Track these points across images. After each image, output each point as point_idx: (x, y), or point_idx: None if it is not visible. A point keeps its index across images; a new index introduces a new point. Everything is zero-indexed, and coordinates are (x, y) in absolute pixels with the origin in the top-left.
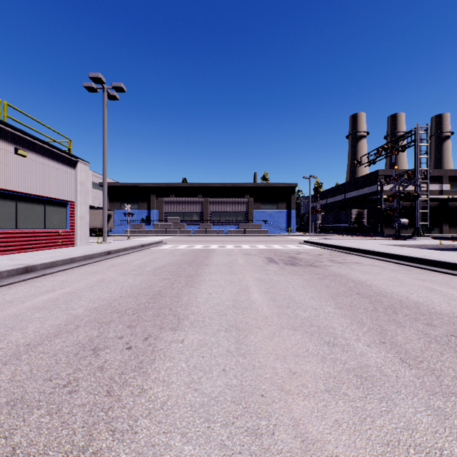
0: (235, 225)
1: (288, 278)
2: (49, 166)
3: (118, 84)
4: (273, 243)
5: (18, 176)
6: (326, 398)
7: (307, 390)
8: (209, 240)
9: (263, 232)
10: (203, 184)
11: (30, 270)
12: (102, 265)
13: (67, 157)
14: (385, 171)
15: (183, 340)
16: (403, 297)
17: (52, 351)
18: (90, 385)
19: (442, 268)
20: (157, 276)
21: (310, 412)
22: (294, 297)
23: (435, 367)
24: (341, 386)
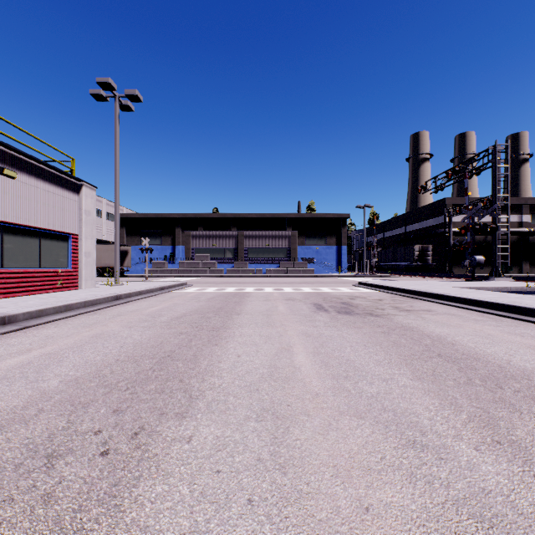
0: (275, 263)
1: (342, 333)
2: (45, 190)
3: (132, 91)
4: (321, 285)
5: (5, 201)
6: None
7: None
8: (244, 281)
9: (309, 272)
10: (238, 215)
11: (8, 321)
12: (106, 313)
13: (68, 180)
14: (454, 199)
15: (192, 437)
16: (503, 361)
17: None
18: None
19: None
20: (172, 329)
21: None
22: (353, 361)
23: None
24: None
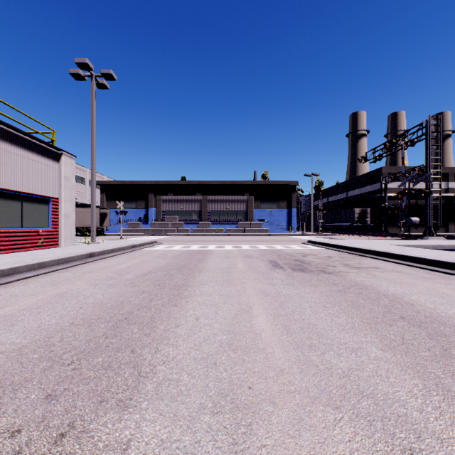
0: (234, 224)
1: (300, 291)
2: (27, 158)
3: (107, 71)
4: (275, 243)
5: None
6: None
7: None
8: (207, 239)
9: (264, 231)
10: (202, 182)
11: None
12: (77, 271)
13: (49, 149)
14: (389, 168)
15: (130, 441)
16: None
17: None
18: None
19: None
20: (135, 288)
21: None
22: (316, 325)
23: None
24: None
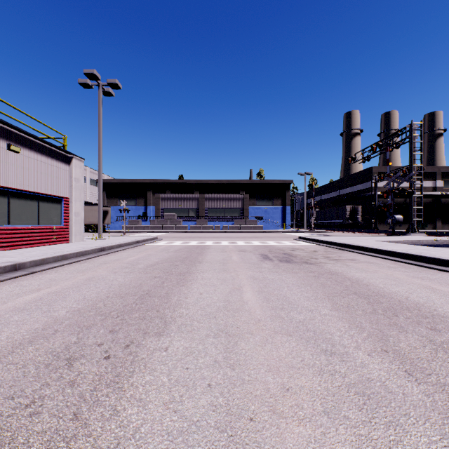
0: (230, 221)
1: (282, 276)
2: (43, 162)
3: (113, 81)
4: (268, 239)
5: (11, 172)
6: (325, 423)
7: (302, 412)
8: (205, 236)
9: (259, 228)
10: (199, 181)
11: (18, 267)
12: (94, 262)
13: (61, 153)
14: (379, 167)
15: (168, 347)
16: (403, 297)
17: (22, 361)
18: (55, 406)
19: (440, 265)
20: (148, 274)
21: (306, 442)
22: (289, 297)
23: (446, 381)
24: (341, 407)
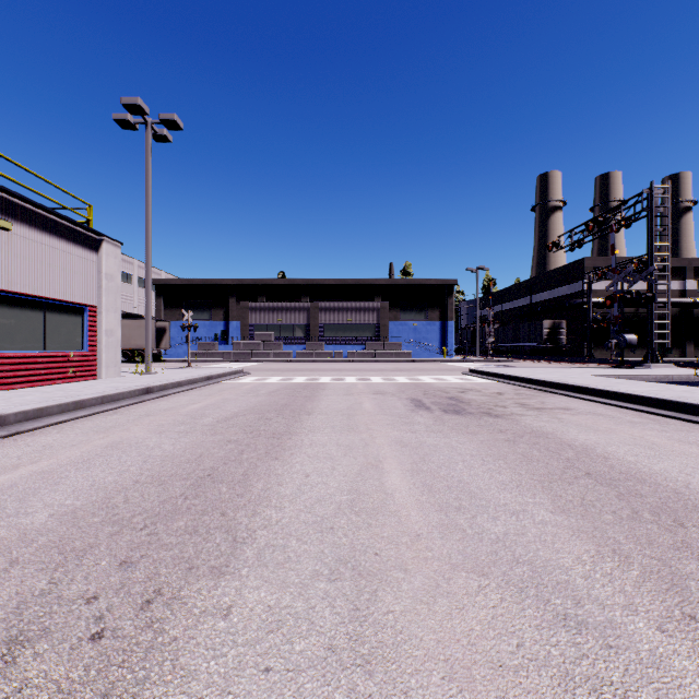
0: (360, 344)
1: (451, 441)
2: (52, 246)
3: (169, 116)
4: (421, 373)
5: None
6: None
7: None
8: (319, 368)
9: (404, 355)
10: (311, 281)
11: None
12: (130, 413)
13: (84, 233)
14: (596, 259)
15: (231, 607)
16: (679, 483)
17: None
18: None
19: None
20: (218, 436)
21: None
22: (468, 483)
23: None
24: None
